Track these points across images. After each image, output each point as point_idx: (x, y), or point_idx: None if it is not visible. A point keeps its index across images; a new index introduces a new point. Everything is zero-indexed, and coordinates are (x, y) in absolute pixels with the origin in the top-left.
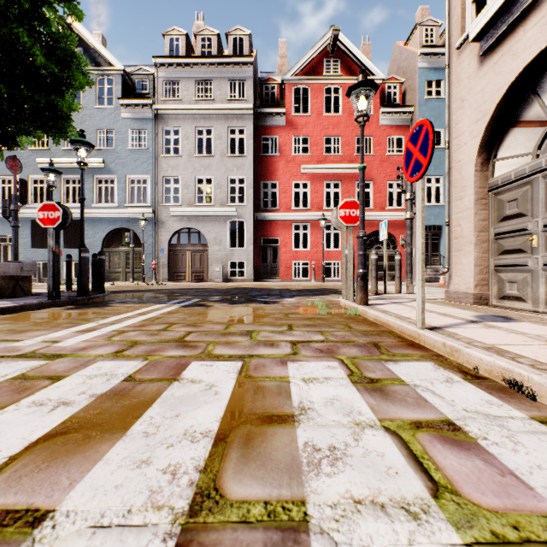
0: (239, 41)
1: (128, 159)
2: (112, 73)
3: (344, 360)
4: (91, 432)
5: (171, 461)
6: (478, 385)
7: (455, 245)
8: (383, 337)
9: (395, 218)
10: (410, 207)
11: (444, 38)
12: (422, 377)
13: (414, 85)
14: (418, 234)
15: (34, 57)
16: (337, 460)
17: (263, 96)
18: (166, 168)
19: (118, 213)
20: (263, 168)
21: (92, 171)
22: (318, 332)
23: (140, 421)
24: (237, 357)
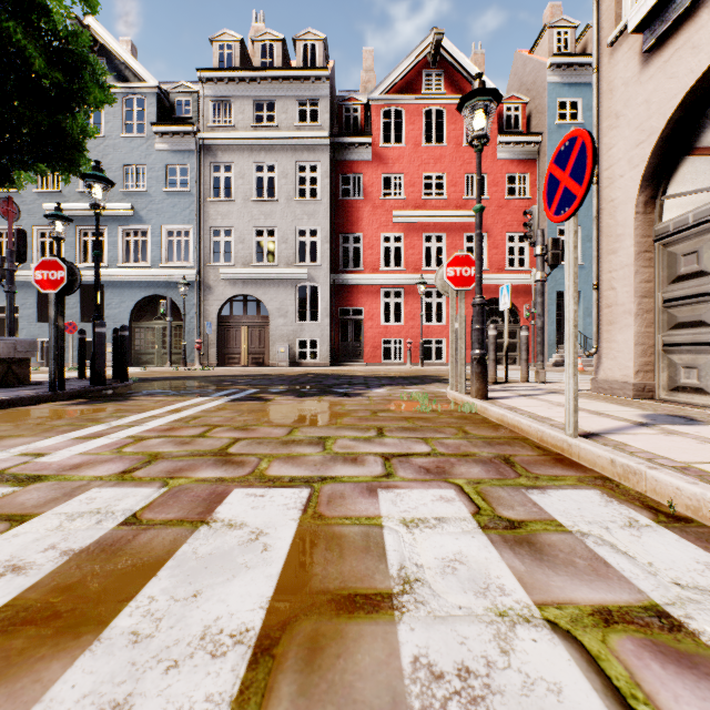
0: (311, 48)
1: (165, 204)
2: (143, 90)
3: (463, 486)
4: (40, 631)
5: (168, 704)
6: (681, 532)
7: (606, 316)
8: (515, 447)
9: (517, 282)
10: (541, 265)
11: (582, 44)
12: (589, 517)
13: (542, 107)
14: (568, 298)
15: (31, 62)
16: (476, 703)
17: (343, 121)
18: (214, 216)
19: (151, 275)
20: (343, 216)
21: (117, 220)
22: (420, 440)
23: (131, 608)
24: (302, 481)
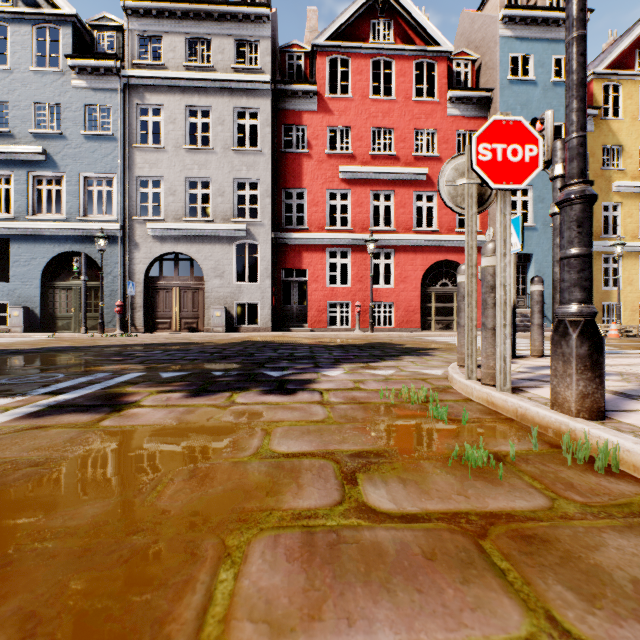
0: None
1: (83, 149)
2: (57, 18)
3: None
4: None
5: None
6: None
7: None
8: None
9: None
10: None
11: (531, 2)
12: None
13: (493, 62)
14: None
15: None
16: None
17: (285, 68)
18: (141, 165)
19: (66, 229)
20: (285, 170)
21: (26, 165)
22: None
23: None
24: None
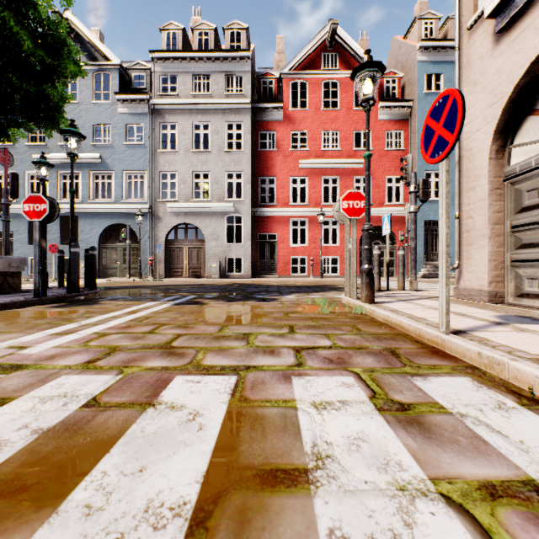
0: (237, 35)
1: (125, 154)
2: (109, 67)
3: (360, 374)
4: (7, 504)
5: None
6: None
7: (466, 239)
8: (399, 341)
9: (394, 213)
10: (414, 200)
11: (444, 32)
12: (465, 401)
13: (413, 79)
14: (441, 223)
15: (21, 43)
16: None
17: (261, 90)
18: (163, 164)
19: (115, 208)
20: (261, 163)
21: (89, 166)
22: (323, 336)
23: (86, 482)
24: (230, 370)
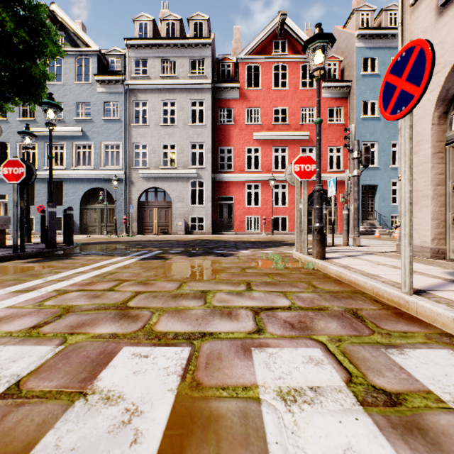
0: (199, 25)
1: (103, 128)
2: (89, 53)
3: (327, 344)
4: None
5: None
6: None
7: None
8: (358, 301)
9: None
10: (357, 165)
11: (378, 22)
12: None
13: (351, 63)
14: (403, 181)
15: (3, 23)
16: None
17: (220, 73)
18: (135, 136)
19: (94, 174)
20: (220, 136)
21: (72, 138)
22: (281, 294)
23: None
24: (184, 338)
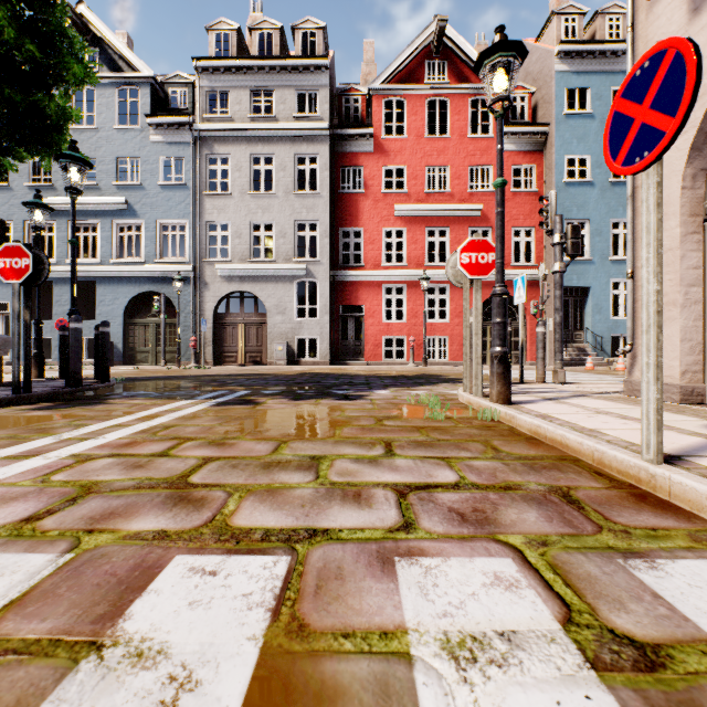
0: (310, 37)
1: (159, 198)
2: (137, 81)
3: (523, 551)
4: None
5: None
6: None
7: None
8: (569, 474)
9: None
10: (560, 255)
11: (590, 32)
12: None
13: (549, 96)
14: (645, 275)
15: None
16: None
17: (343, 112)
18: (210, 210)
19: (145, 271)
20: (343, 210)
21: (111, 214)
22: (442, 462)
23: None
24: (280, 540)
